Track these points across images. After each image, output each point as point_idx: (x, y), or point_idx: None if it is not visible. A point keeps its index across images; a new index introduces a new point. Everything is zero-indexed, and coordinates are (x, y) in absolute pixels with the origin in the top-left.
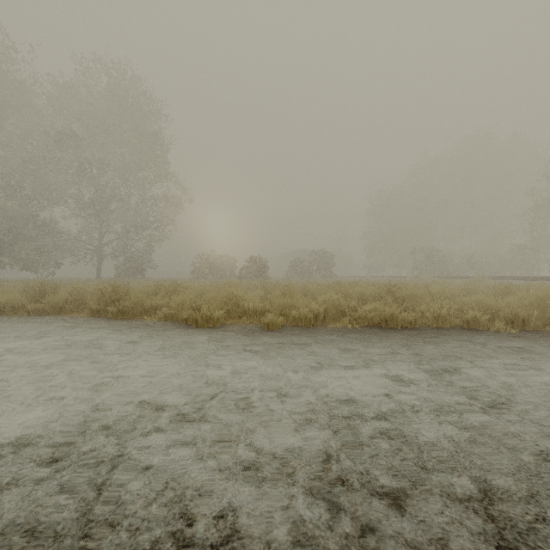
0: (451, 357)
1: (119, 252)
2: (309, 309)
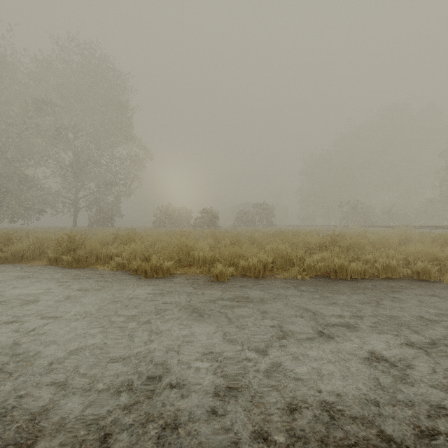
0: (424, 321)
1: (92, 205)
2: (258, 259)
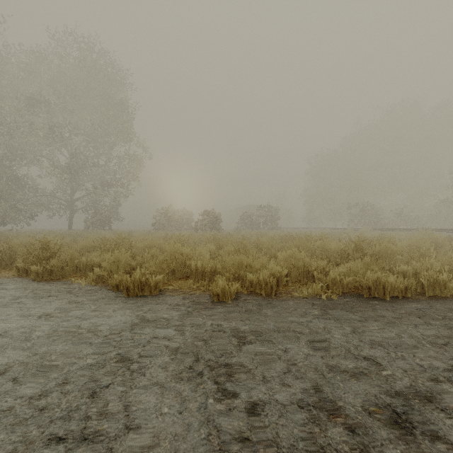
0: None
1: (89, 206)
2: (270, 272)
